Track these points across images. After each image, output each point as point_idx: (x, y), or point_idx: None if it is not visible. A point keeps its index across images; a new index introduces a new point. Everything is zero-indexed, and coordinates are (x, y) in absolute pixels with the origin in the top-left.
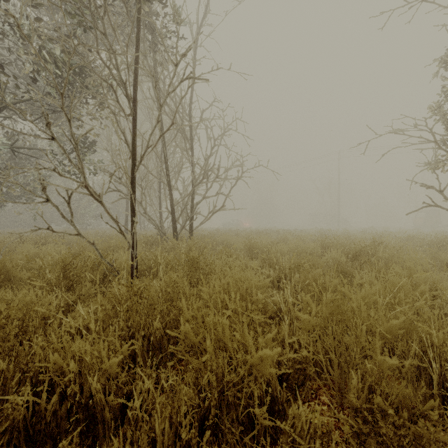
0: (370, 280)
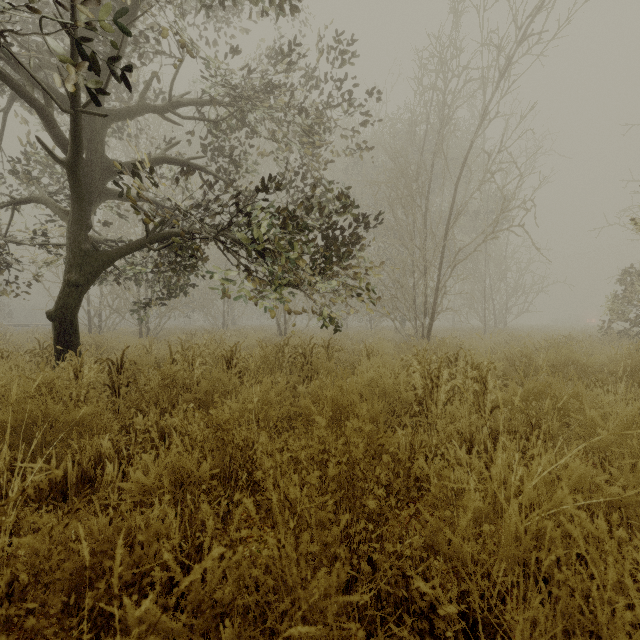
0: None
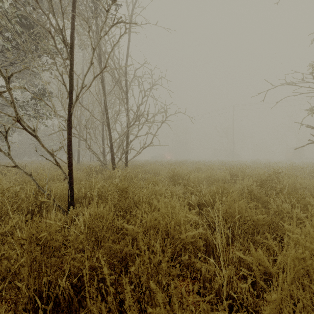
0: (287, 209)
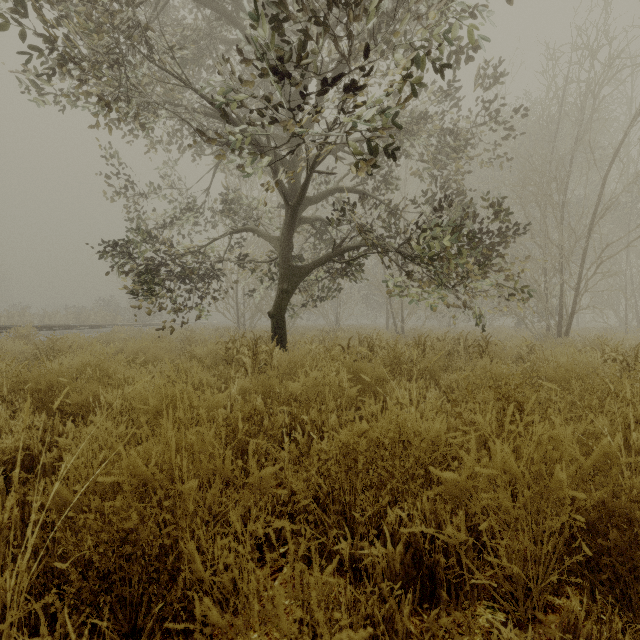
0: None
